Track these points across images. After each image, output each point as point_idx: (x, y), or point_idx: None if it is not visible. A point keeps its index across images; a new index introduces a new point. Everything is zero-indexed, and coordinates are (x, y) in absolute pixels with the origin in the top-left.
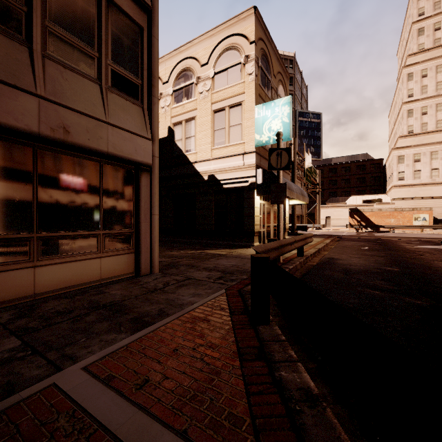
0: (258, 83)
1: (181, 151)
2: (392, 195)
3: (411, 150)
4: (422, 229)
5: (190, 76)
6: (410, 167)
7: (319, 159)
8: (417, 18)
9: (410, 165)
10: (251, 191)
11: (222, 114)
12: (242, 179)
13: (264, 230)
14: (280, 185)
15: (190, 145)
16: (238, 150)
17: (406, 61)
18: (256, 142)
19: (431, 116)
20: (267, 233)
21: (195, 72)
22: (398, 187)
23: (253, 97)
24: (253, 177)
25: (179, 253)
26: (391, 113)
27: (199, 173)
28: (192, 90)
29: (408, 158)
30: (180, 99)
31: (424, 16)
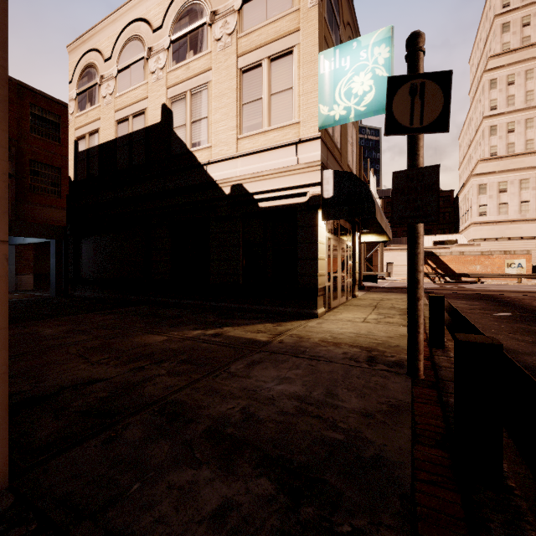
0: (323, 16)
1: (183, 146)
2: (471, 235)
3: (495, 178)
4: (520, 279)
5: (200, 11)
6: (494, 199)
7: (378, 188)
8: (501, 10)
9: (494, 196)
10: (311, 212)
11: (256, 74)
12: (294, 189)
13: (329, 284)
14: (419, 172)
15: (200, 134)
16: (287, 138)
17: (487, 65)
18: (322, 120)
19: (520, 134)
20: (333, 289)
21: (207, 3)
22: (479, 225)
23: (315, 35)
24: (315, 185)
25: (165, 338)
26: (462, 134)
27: (216, 183)
28: (203, 36)
29: (491, 187)
30: (182, 54)
31: (509, 7)
